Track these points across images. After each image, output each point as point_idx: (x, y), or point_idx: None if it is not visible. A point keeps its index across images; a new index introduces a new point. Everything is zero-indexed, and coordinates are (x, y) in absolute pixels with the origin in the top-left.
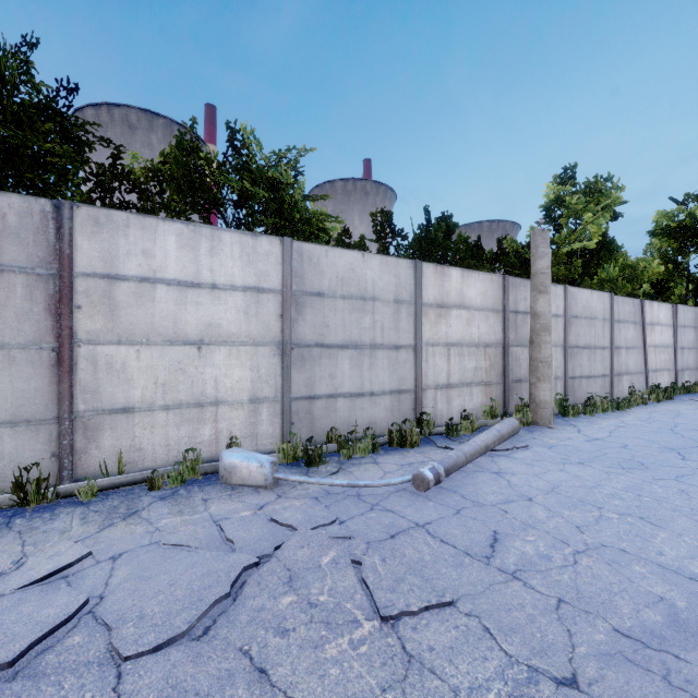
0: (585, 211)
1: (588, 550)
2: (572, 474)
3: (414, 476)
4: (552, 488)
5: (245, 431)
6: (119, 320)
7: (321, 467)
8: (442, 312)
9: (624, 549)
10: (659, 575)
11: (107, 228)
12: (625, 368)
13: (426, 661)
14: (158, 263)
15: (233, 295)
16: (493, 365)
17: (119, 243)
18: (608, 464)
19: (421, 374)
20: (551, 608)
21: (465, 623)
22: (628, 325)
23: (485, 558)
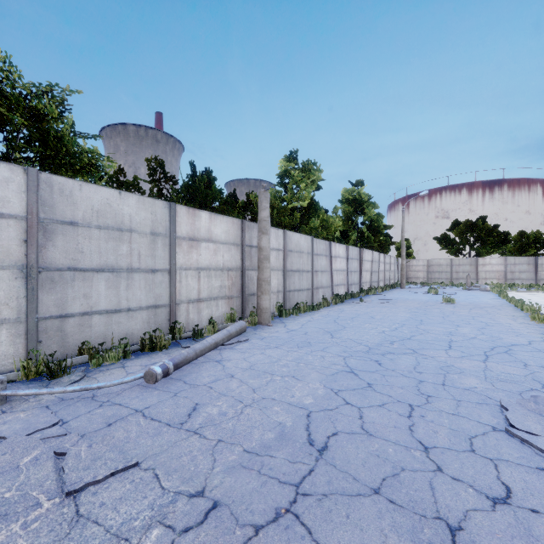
0: (302, 182)
1: (253, 403)
2: (267, 355)
3: (146, 372)
4: (250, 366)
5: None
6: None
7: (64, 378)
8: (193, 244)
9: (274, 398)
10: (286, 409)
11: None
12: (320, 284)
13: (94, 515)
14: None
15: None
16: (234, 284)
17: None
18: (291, 345)
19: (175, 292)
20: (210, 447)
21: (141, 476)
22: (323, 257)
23: (180, 425)
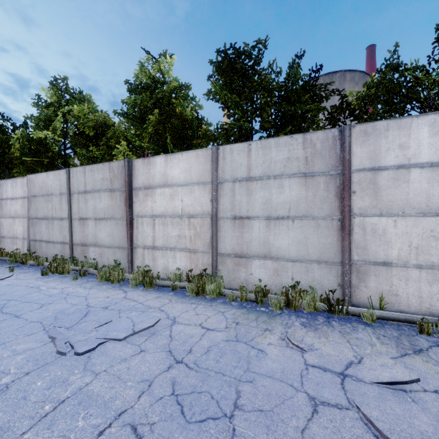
0: None
1: None
2: None
3: None
4: None
5: None
6: (380, 198)
7: None
8: None
9: None
10: None
11: (372, 135)
12: None
13: None
14: (412, 152)
15: None
16: None
17: (380, 144)
18: None
19: None
20: None
21: None
22: None
23: None
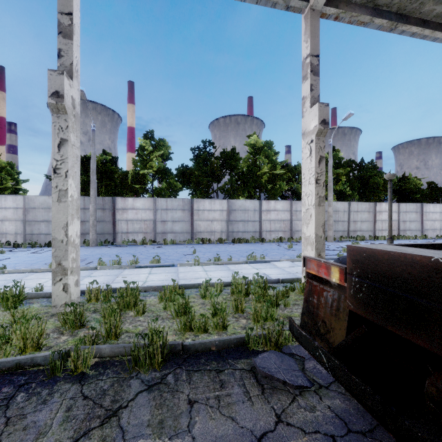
0: None
1: None
2: None
3: None
4: None
5: (439, 234)
6: (426, 218)
7: None
8: None
9: None
10: None
11: (425, 206)
12: None
13: None
14: (430, 210)
15: (438, 213)
16: None
17: (426, 208)
18: None
19: None
20: None
21: None
22: None
23: None
